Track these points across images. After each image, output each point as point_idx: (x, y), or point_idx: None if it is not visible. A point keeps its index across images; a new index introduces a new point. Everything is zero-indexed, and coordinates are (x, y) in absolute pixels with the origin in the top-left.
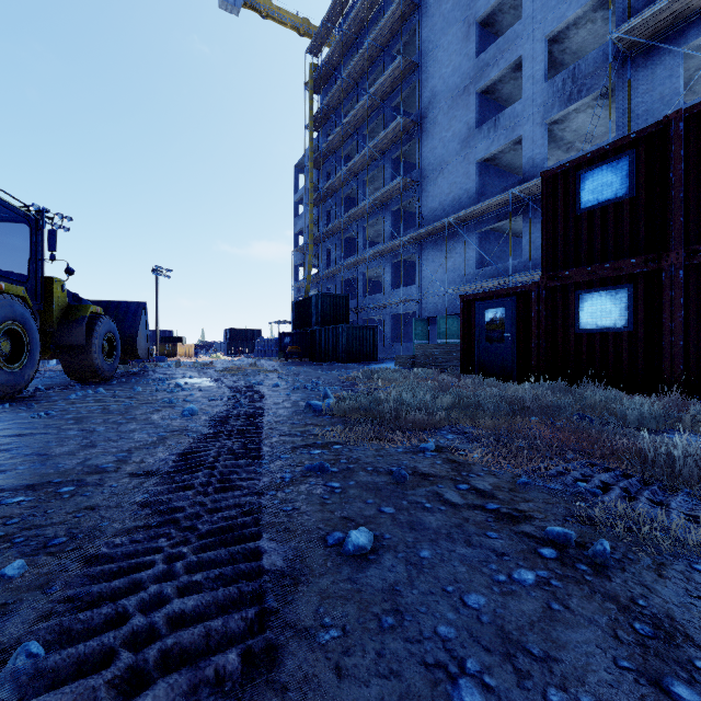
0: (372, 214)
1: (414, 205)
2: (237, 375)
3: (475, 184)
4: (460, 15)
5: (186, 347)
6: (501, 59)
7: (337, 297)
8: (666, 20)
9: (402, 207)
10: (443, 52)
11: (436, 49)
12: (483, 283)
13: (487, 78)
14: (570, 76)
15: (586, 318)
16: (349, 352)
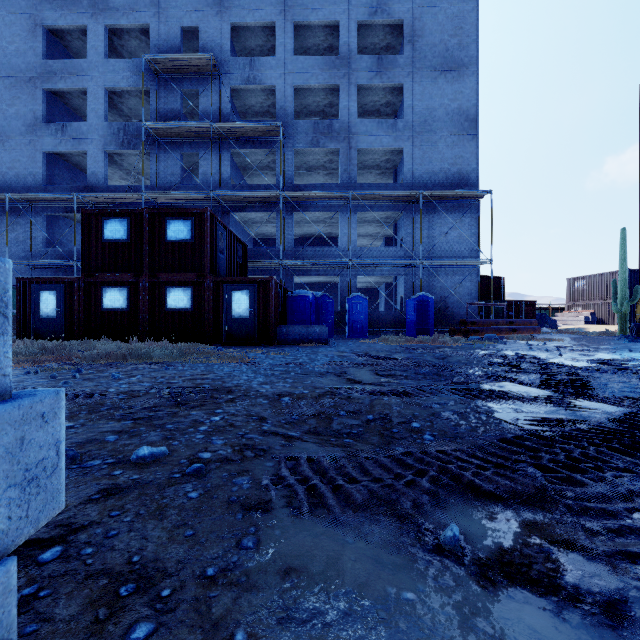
0: None
1: None
2: None
3: (43, 171)
4: (26, 6)
5: None
6: (68, 78)
7: None
8: (173, 133)
9: None
10: (4, 24)
11: None
12: (49, 262)
13: (56, 85)
14: (123, 128)
15: (108, 302)
16: None
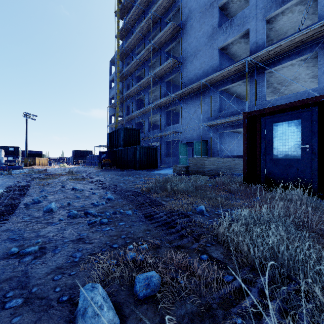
0: (153, 84)
1: (179, 75)
2: (39, 184)
3: (217, 61)
4: None
5: (43, 160)
6: None
7: (133, 130)
8: None
9: (170, 80)
10: None
11: None
12: (227, 119)
13: None
14: None
15: None
16: (141, 162)
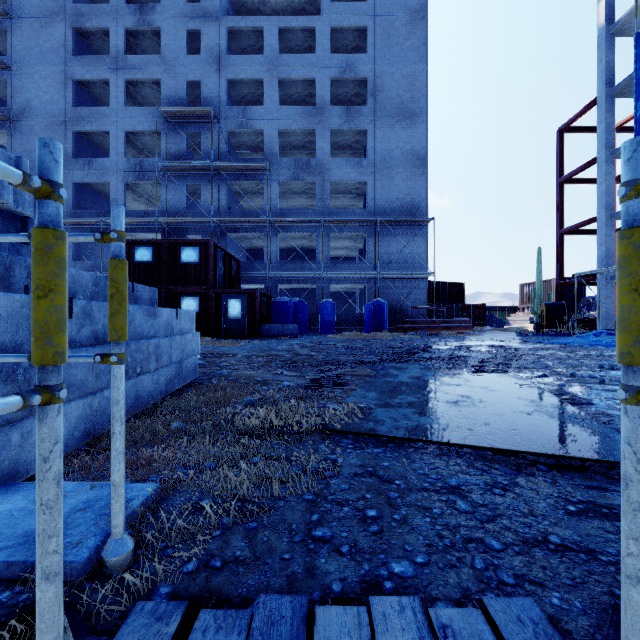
0: None
1: None
2: None
3: (73, 198)
4: (59, 63)
5: None
6: (94, 122)
7: None
8: (181, 169)
9: None
10: (40, 77)
11: (33, 70)
12: None
13: (83, 128)
14: (139, 164)
15: None
16: None
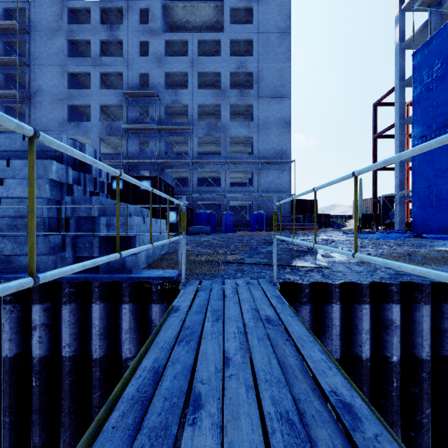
0: None
1: None
2: None
3: None
4: (59, 62)
5: None
6: (81, 99)
7: None
8: (136, 129)
9: None
10: (47, 71)
11: (42, 66)
12: None
13: (74, 103)
14: (109, 125)
15: None
16: None
